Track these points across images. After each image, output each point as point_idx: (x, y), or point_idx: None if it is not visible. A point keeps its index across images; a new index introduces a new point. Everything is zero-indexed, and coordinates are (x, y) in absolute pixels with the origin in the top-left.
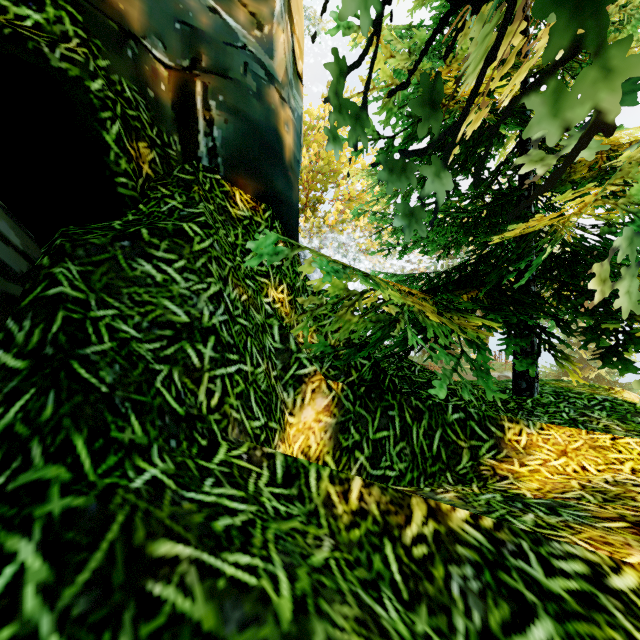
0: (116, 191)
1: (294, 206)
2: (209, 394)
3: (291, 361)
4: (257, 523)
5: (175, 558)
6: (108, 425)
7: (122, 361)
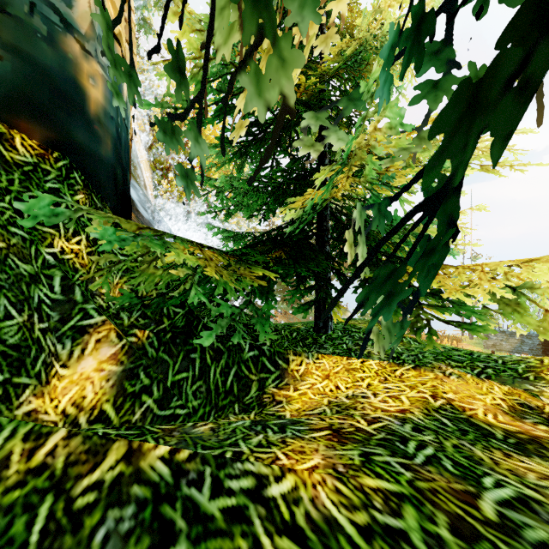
0: None
1: (103, 160)
2: None
3: (73, 312)
4: None
5: None
6: None
7: None
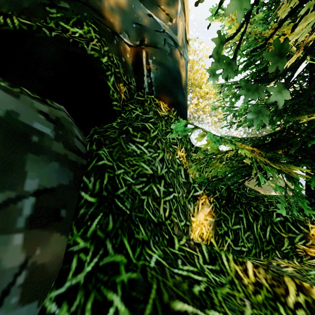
0: (112, 108)
1: (186, 107)
2: (164, 210)
3: (190, 188)
4: (211, 289)
5: (185, 312)
6: (133, 231)
7: (131, 196)
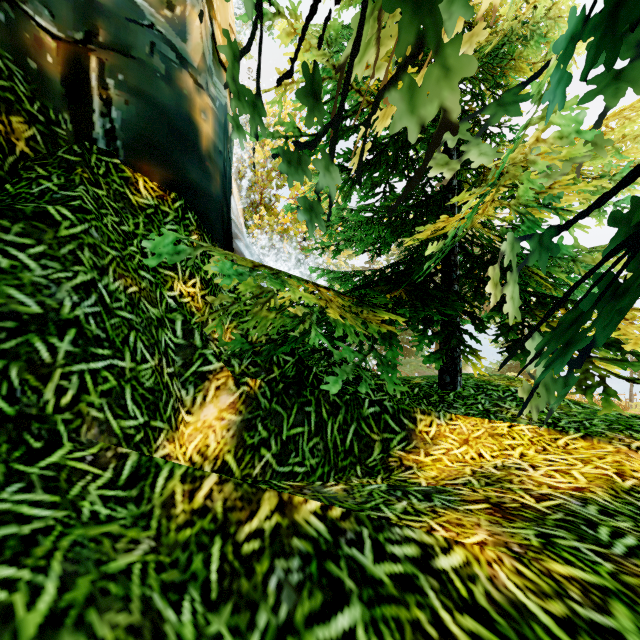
0: None
1: (214, 198)
2: (60, 392)
3: (194, 357)
4: (55, 530)
5: None
6: None
7: None
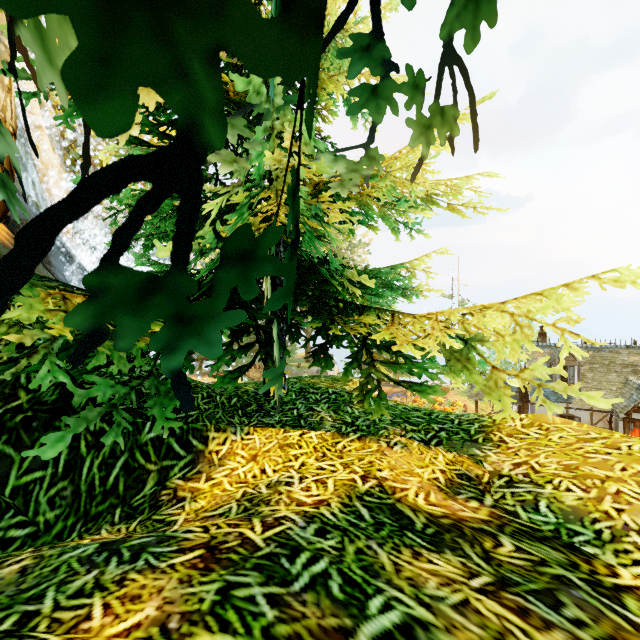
0: None
1: None
2: None
3: None
4: None
5: None
6: None
7: None
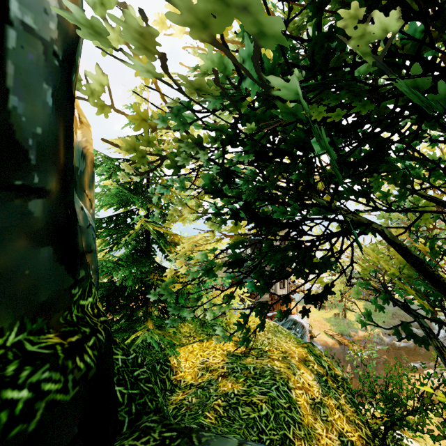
0: None
1: None
2: None
3: None
4: None
5: None
6: None
7: None
